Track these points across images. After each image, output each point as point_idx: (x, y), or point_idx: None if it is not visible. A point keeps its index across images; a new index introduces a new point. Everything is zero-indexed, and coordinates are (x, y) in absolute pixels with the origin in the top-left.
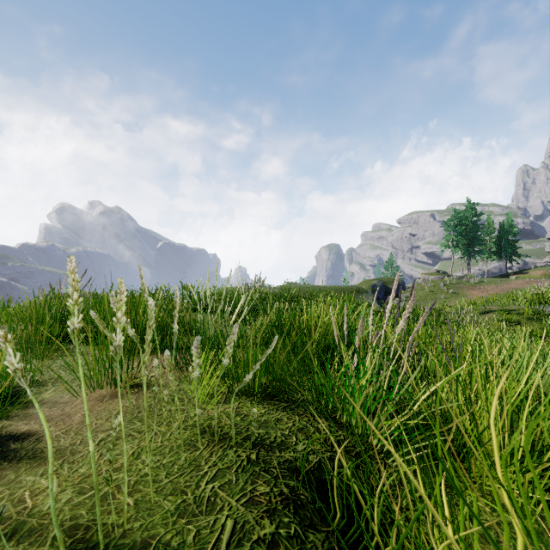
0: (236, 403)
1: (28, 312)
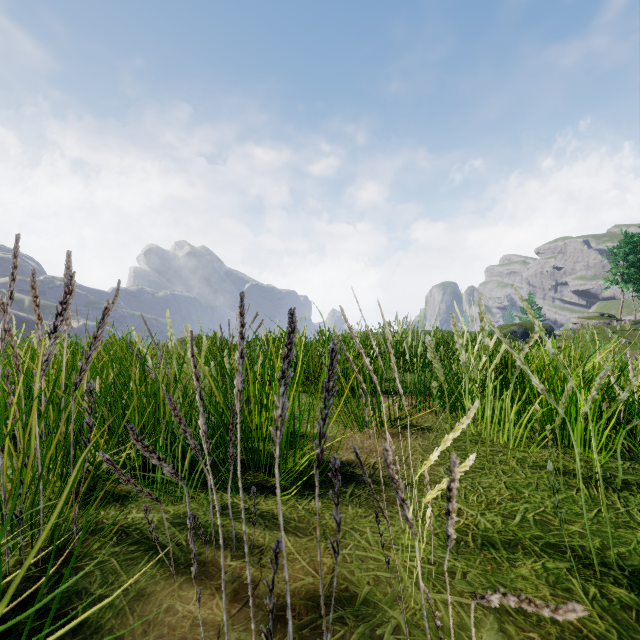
0: (553, 448)
1: (212, 352)
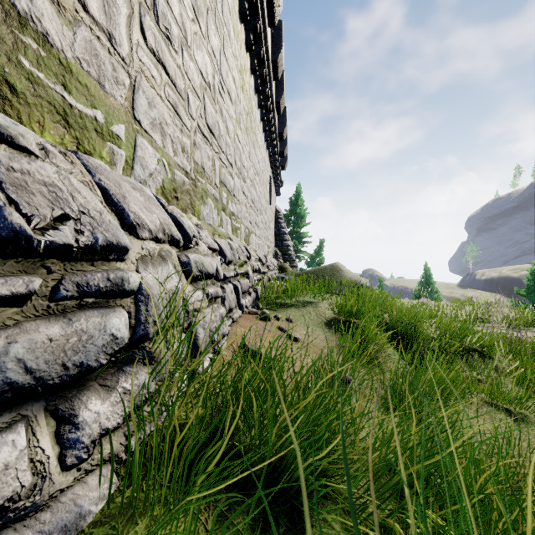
0: None
1: None
